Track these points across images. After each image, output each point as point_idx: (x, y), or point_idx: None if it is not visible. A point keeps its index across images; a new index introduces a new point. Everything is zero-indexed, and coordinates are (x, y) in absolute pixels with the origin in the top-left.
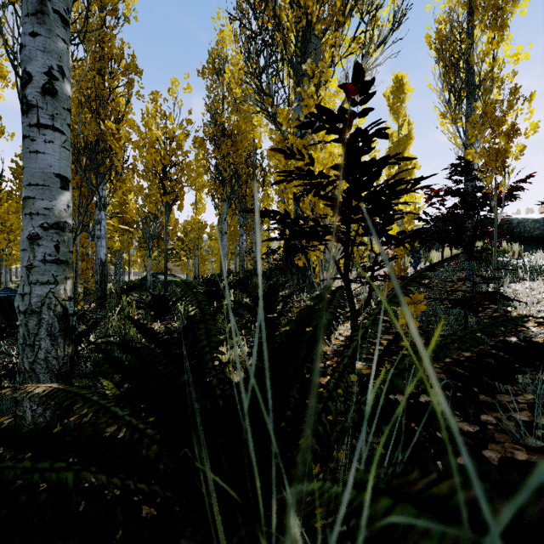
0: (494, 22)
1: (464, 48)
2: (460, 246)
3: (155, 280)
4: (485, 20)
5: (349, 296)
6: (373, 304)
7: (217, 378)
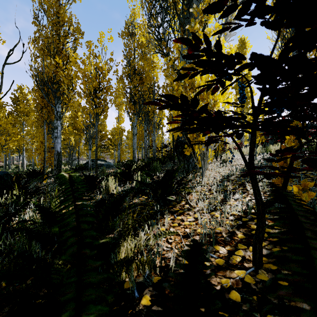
0: None
1: None
2: None
3: (93, 163)
4: None
5: (256, 187)
6: (248, 185)
7: None
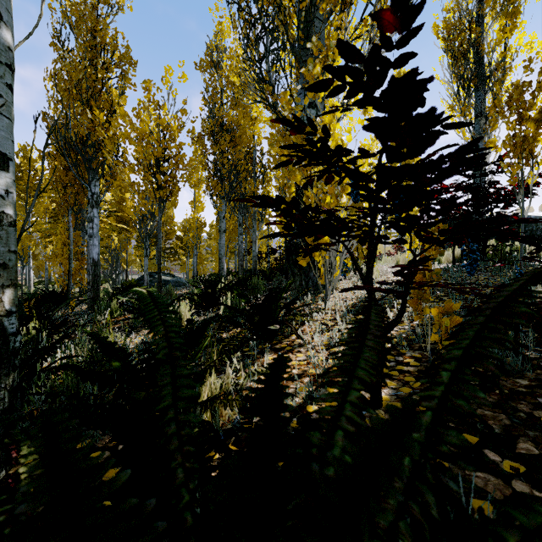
0: (506, 8)
1: (474, 36)
2: (529, 243)
3: (152, 279)
4: (496, 8)
5: None
6: (388, 311)
7: (184, 470)
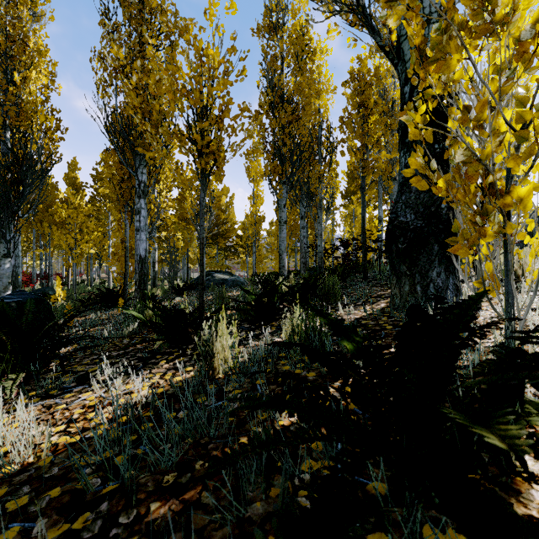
0: None
1: None
2: None
3: (210, 278)
4: None
5: None
6: None
7: None
